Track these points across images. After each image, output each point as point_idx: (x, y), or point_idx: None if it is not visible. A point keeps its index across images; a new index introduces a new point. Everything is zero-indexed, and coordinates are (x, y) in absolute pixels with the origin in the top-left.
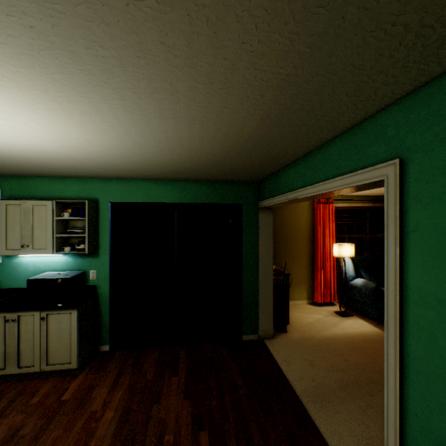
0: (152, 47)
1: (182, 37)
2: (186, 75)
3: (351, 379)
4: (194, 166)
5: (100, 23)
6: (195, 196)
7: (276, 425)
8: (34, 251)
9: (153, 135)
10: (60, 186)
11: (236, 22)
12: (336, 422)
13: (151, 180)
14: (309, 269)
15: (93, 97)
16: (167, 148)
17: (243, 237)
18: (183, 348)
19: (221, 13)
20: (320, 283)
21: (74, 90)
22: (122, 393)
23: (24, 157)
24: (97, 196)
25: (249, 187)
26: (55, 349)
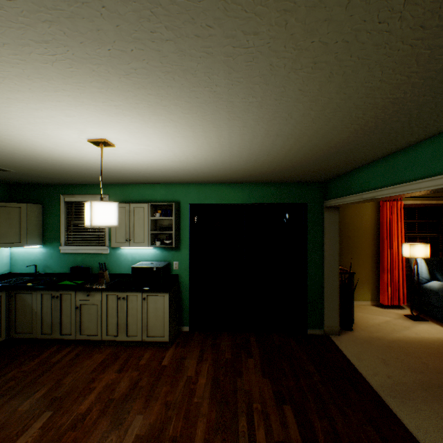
0: (290, 93)
1: (318, 85)
2: (305, 107)
3: (432, 381)
4: (269, 171)
5: (262, 84)
6: (262, 197)
7: (355, 411)
8: (135, 245)
9: (250, 149)
10: (150, 191)
11: (366, 72)
12: (419, 418)
13: (223, 184)
14: (372, 269)
15: (223, 127)
16: (255, 158)
17: (308, 235)
18: (252, 335)
19: (357, 68)
20: (387, 284)
21: (212, 124)
22: (208, 365)
23: (136, 170)
24: (178, 198)
25: (313, 187)
26: (152, 324)
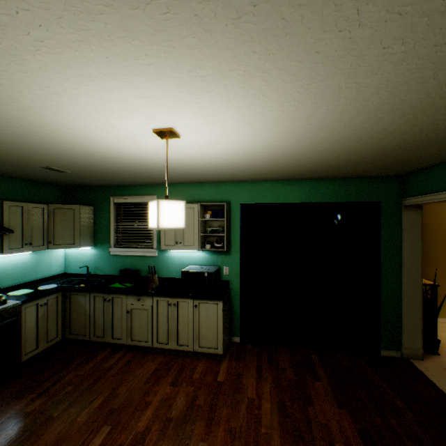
0: None
1: None
2: None
3: None
4: (343, 163)
5: (436, 15)
6: (324, 195)
7: None
8: (184, 247)
9: (339, 133)
10: (199, 191)
11: None
12: None
13: (278, 181)
14: None
15: (325, 101)
16: (337, 146)
17: (381, 239)
18: (312, 352)
19: None
20: None
21: (313, 97)
22: (269, 386)
23: (191, 167)
24: (228, 198)
25: (388, 183)
26: (204, 334)
